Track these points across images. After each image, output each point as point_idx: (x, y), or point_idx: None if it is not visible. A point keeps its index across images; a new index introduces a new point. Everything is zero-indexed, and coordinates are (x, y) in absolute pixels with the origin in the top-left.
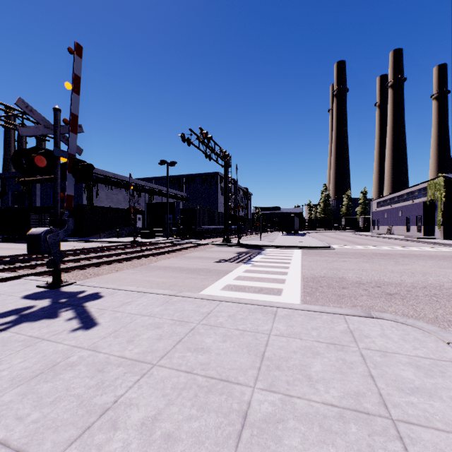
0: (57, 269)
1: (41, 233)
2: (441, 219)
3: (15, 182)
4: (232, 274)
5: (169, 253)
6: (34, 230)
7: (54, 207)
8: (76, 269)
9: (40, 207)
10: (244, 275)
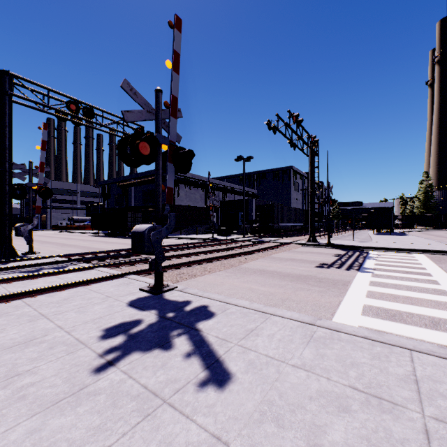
0: (159, 271)
1: (144, 230)
2: None
3: (116, 187)
4: (356, 287)
5: (254, 253)
6: (138, 227)
7: (156, 202)
8: (171, 268)
9: (134, 207)
10: (376, 291)
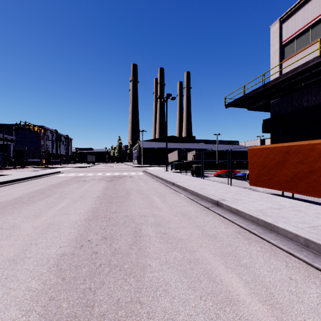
0: None
1: None
2: (138, 157)
3: None
4: None
5: (9, 169)
6: None
7: None
8: None
9: None
10: None
